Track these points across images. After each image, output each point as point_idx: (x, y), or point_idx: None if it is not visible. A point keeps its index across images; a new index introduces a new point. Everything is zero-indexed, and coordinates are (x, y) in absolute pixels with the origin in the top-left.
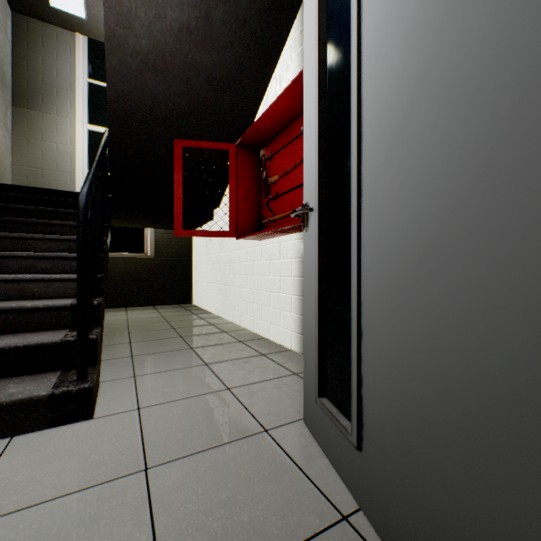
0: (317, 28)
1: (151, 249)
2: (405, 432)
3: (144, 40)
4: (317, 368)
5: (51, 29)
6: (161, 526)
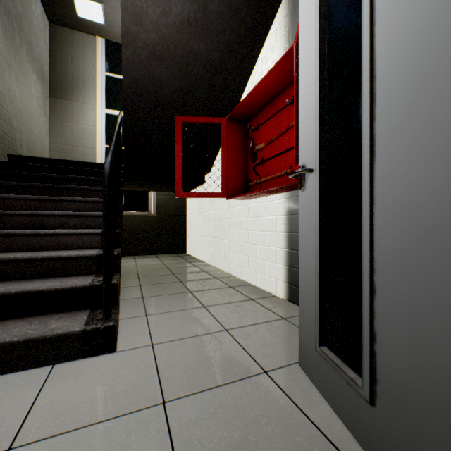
0: (317, 0)
1: (154, 208)
2: (438, 398)
3: (152, 34)
4: (317, 318)
5: (78, 34)
6: None
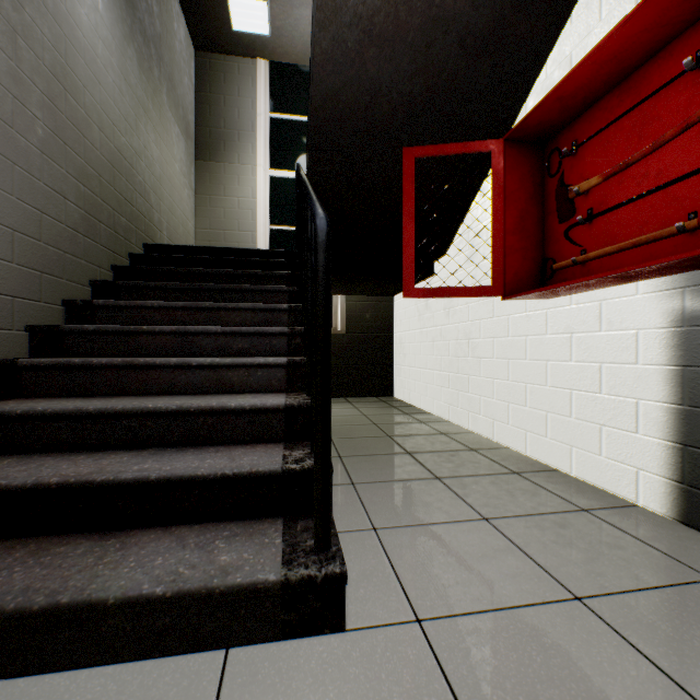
0: None
1: (342, 323)
2: None
3: None
4: None
5: (232, 61)
6: None
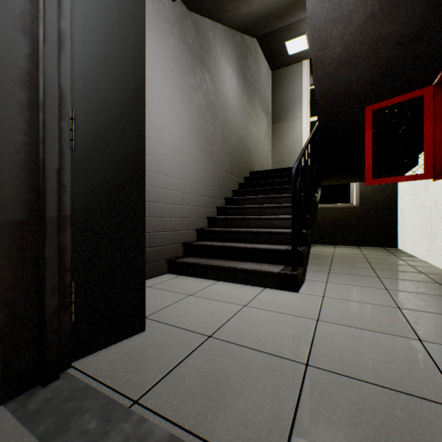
0: None
1: (355, 200)
2: None
3: (336, 49)
4: None
5: (289, 68)
6: (317, 340)
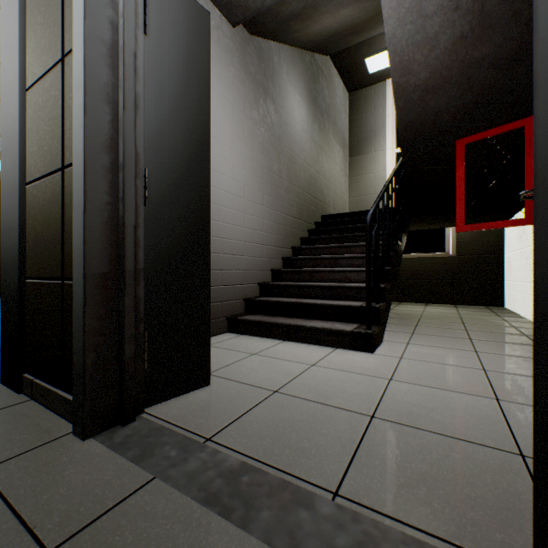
0: None
1: (452, 248)
2: None
3: (421, 74)
4: None
5: (370, 89)
6: (386, 397)
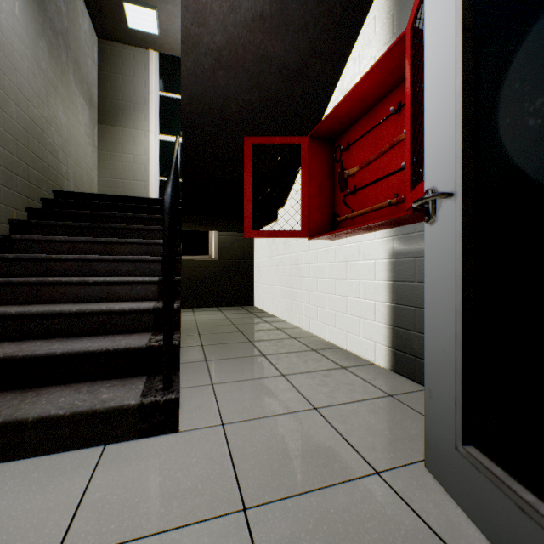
0: None
1: (215, 252)
2: None
3: (217, 37)
4: (459, 405)
5: (129, 49)
6: None
